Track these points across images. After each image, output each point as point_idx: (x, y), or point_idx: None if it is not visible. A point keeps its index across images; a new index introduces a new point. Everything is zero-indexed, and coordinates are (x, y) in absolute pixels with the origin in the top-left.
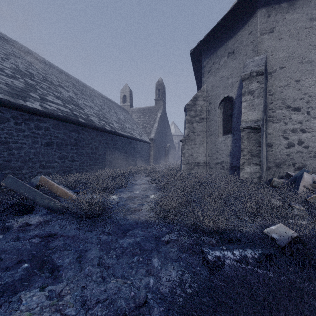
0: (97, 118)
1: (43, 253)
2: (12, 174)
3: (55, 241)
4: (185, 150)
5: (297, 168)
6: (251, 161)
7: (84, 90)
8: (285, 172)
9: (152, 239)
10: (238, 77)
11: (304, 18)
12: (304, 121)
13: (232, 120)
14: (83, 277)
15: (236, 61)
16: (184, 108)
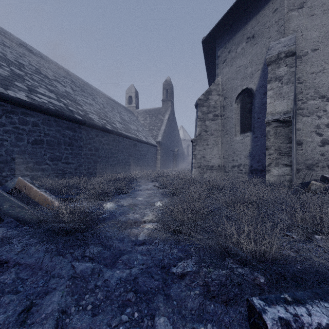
0: (97, 116)
1: None
2: None
3: (3, 273)
4: (196, 151)
5: None
6: (279, 161)
7: (84, 88)
8: (318, 175)
9: (157, 269)
10: (259, 64)
11: None
12: None
13: (252, 116)
14: None
15: (257, 46)
16: (195, 104)
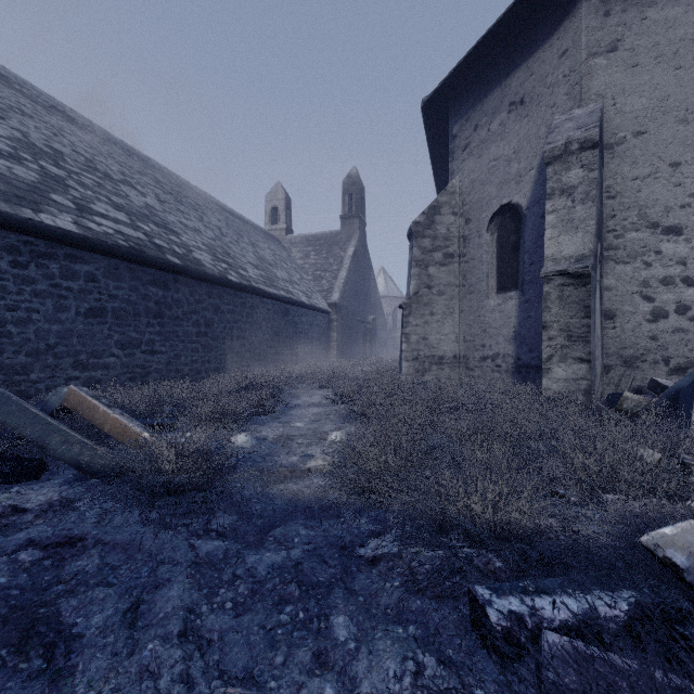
0: (210, 255)
1: (41, 594)
2: (6, 383)
3: (78, 557)
4: (410, 327)
5: (676, 369)
6: (567, 353)
7: (182, 194)
8: (646, 377)
9: (332, 551)
10: (533, 158)
11: (691, 17)
12: (691, 259)
13: (520, 259)
14: (133, 676)
15: (530, 121)
16: (408, 232)
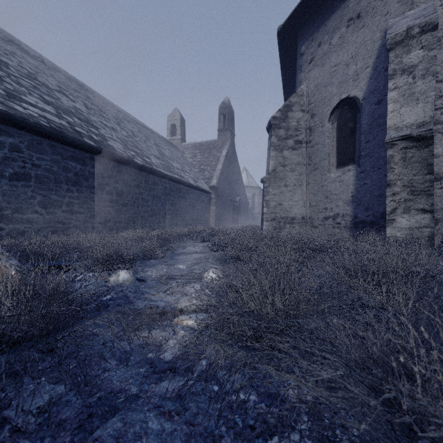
0: (122, 145)
1: None
2: None
3: None
4: (269, 196)
5: None
6: (410, 205)
7: (106, 108)
8: None
9: None
10: (369, 58)
11: None
12: None
13: (356, 139)
14: None
15: (366, 30)
16: (267, 125)
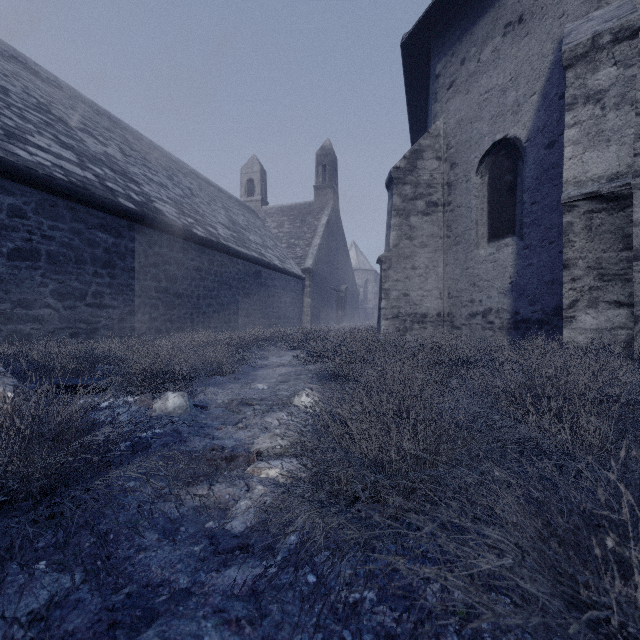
0: (175, 208)
1: None
2: None
3: None
4: (390, 283)
5: None
6: (598, 296)
7: (152, 155)
8: None
9: None
10: (535, 81)
11: None
12: None
13: (517, 200)
14: None
15: (531, 40)
16: (387, 180)
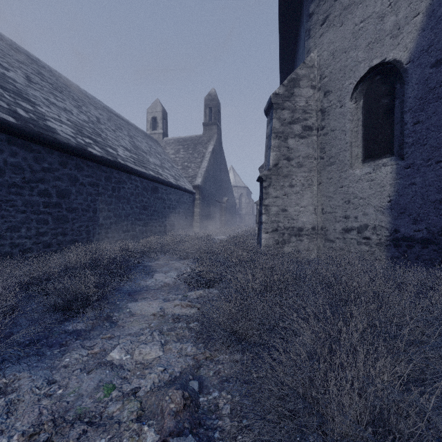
0: (73, 129)
1: None
2: None
3: None
4: (270, 199)
5: None
6: None
7: (66, 89)
8: None
9: None
10: (419, 1)
11: None
12: None
13: (396, 121)
14: None
15: None
16: (266, 106)
